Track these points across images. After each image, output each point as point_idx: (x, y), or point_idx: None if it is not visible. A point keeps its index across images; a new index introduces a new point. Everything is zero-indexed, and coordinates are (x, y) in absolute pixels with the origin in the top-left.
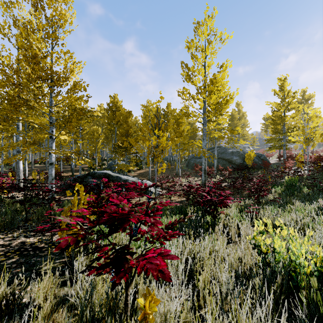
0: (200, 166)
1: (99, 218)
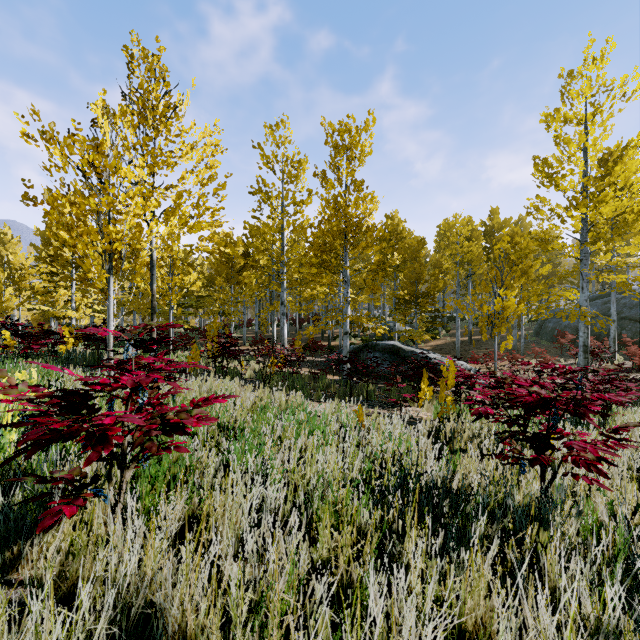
0: (572, 336)
1: (498, 384)
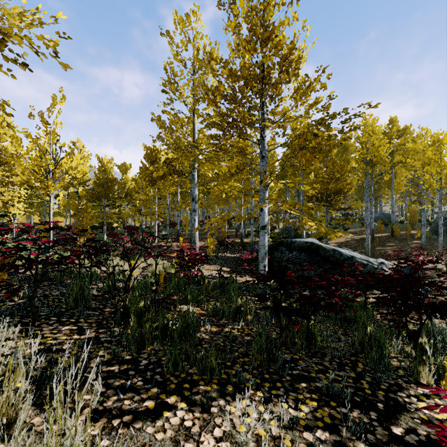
0: None
1: None
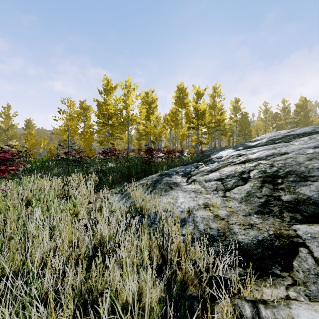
0: None
1: None
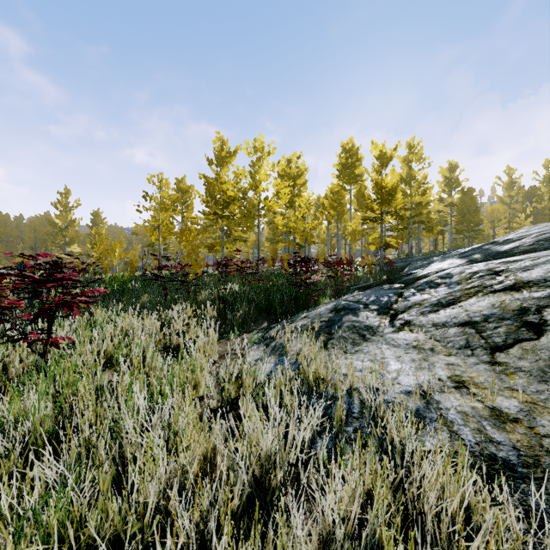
0: None
1: None
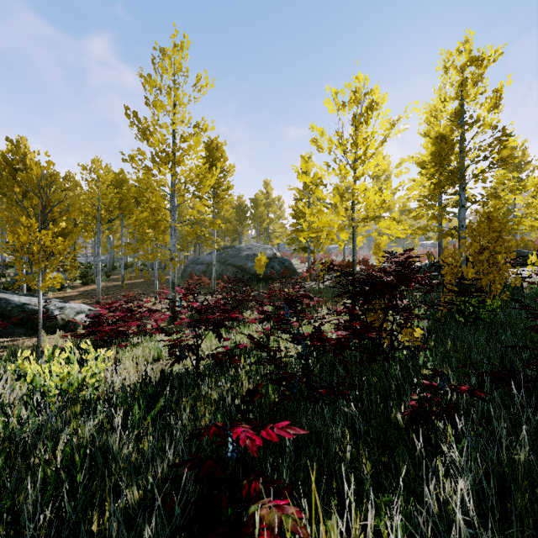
0: (197, 277)
1: None
